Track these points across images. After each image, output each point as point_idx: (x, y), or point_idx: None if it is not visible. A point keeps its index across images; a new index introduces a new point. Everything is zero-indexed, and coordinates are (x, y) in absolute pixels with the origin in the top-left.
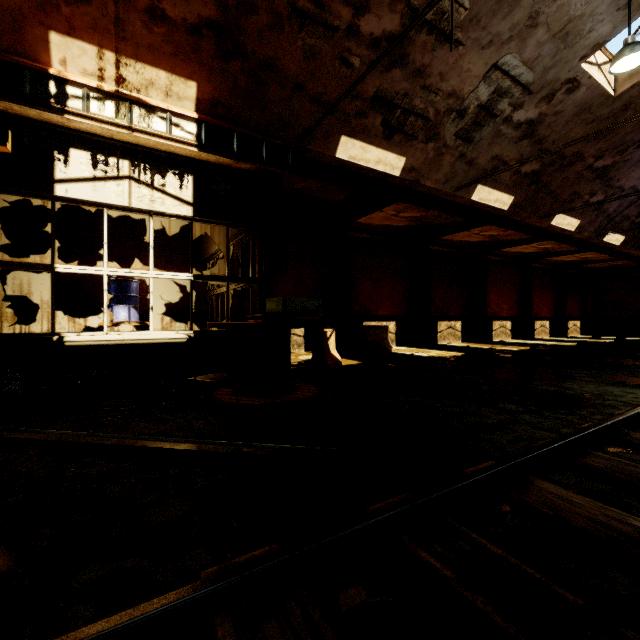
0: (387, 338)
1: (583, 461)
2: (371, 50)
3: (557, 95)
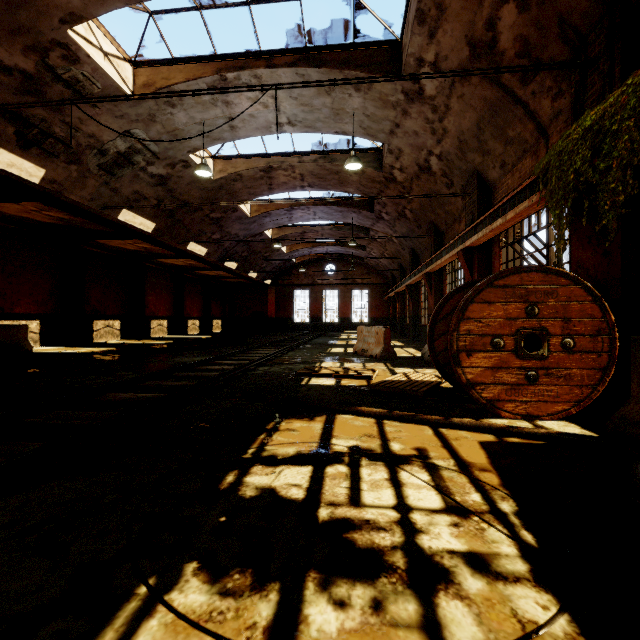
0: (27, 338)
1: (140, 384)
2: (1, 72)
3: (178, 166)
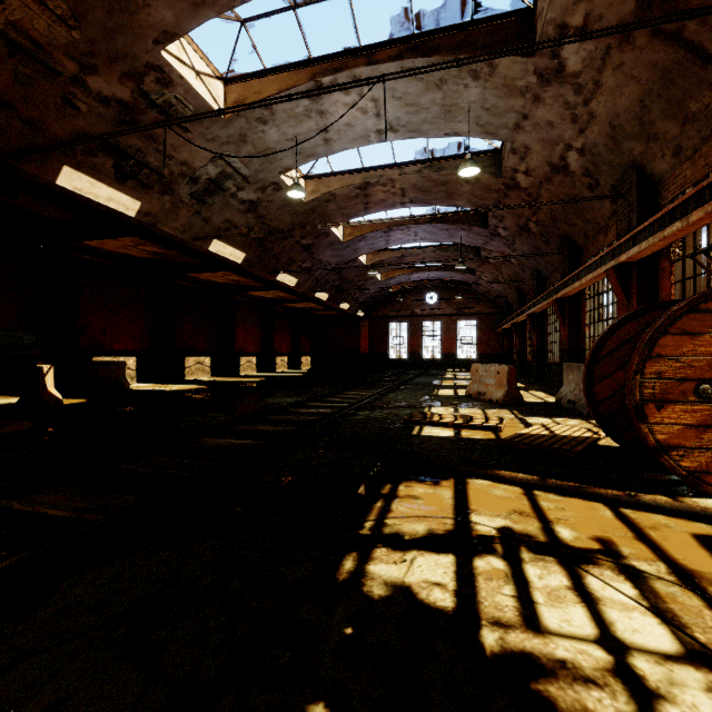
0: (125, 375)
1: (233, 428)
2: (100, 104)
3: (268, 190)
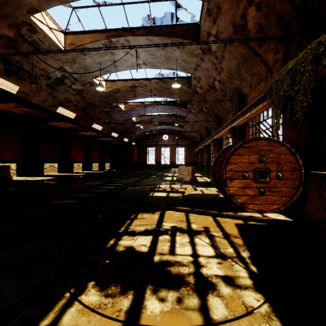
0: (9, 172)
1: (67, 196)
2: None
3: (87, 85)
